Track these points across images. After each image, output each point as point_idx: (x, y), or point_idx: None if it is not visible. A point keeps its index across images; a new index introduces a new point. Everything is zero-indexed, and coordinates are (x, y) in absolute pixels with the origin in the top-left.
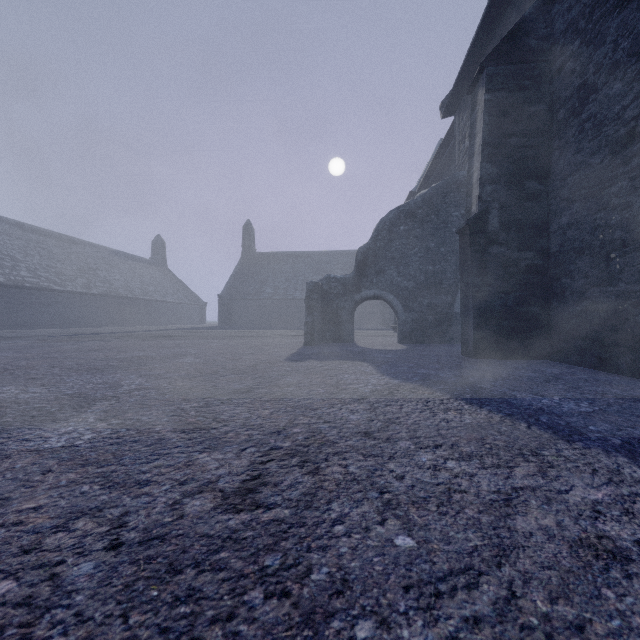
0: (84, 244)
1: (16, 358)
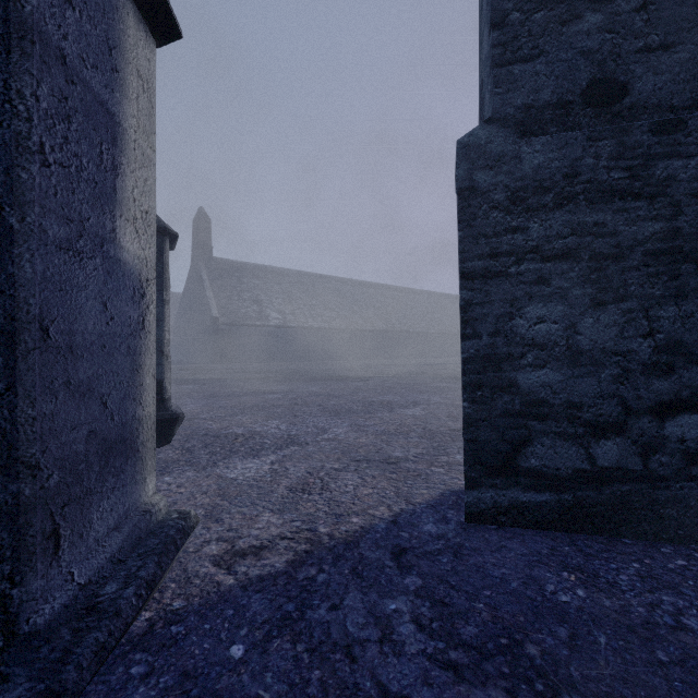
0: (423, 293)
1: (427, 376)
